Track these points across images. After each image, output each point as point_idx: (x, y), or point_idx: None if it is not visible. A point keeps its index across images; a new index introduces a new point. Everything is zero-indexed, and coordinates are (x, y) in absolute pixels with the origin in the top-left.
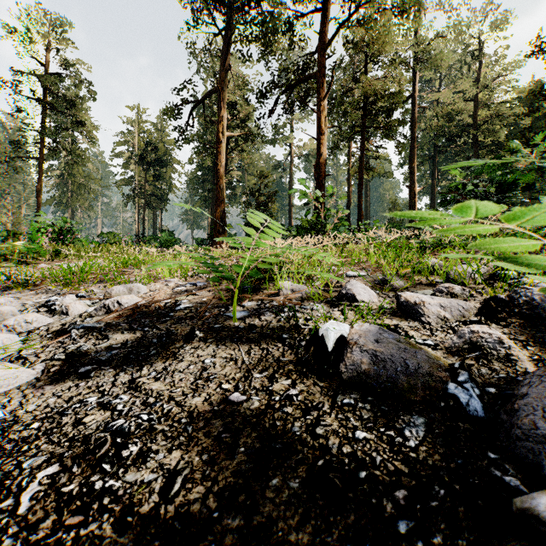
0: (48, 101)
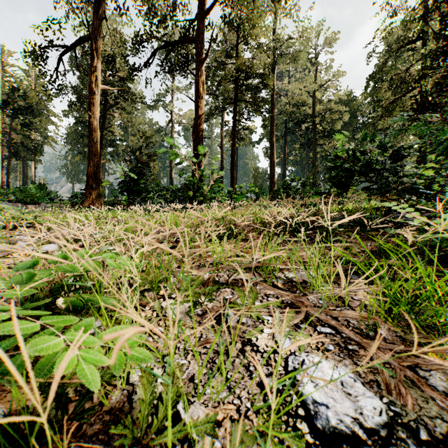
0: None
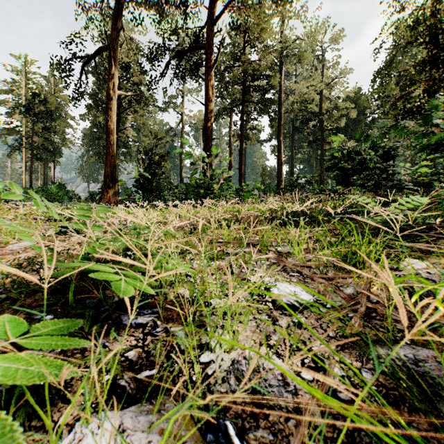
0: None
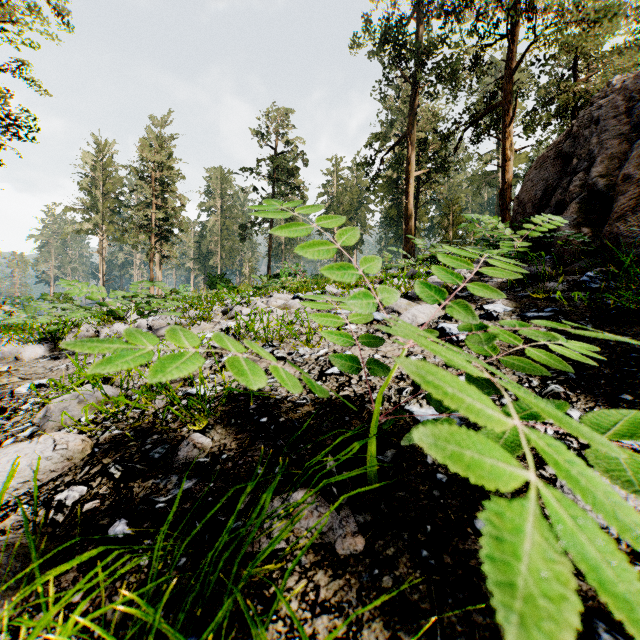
0: (275, 177)
